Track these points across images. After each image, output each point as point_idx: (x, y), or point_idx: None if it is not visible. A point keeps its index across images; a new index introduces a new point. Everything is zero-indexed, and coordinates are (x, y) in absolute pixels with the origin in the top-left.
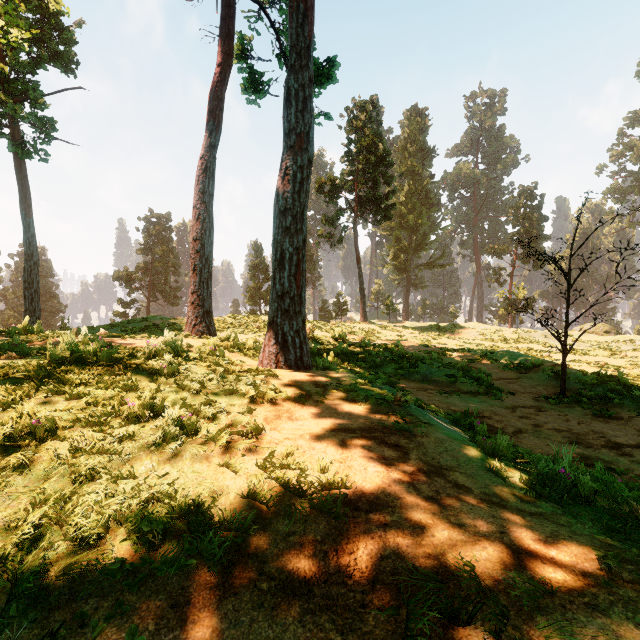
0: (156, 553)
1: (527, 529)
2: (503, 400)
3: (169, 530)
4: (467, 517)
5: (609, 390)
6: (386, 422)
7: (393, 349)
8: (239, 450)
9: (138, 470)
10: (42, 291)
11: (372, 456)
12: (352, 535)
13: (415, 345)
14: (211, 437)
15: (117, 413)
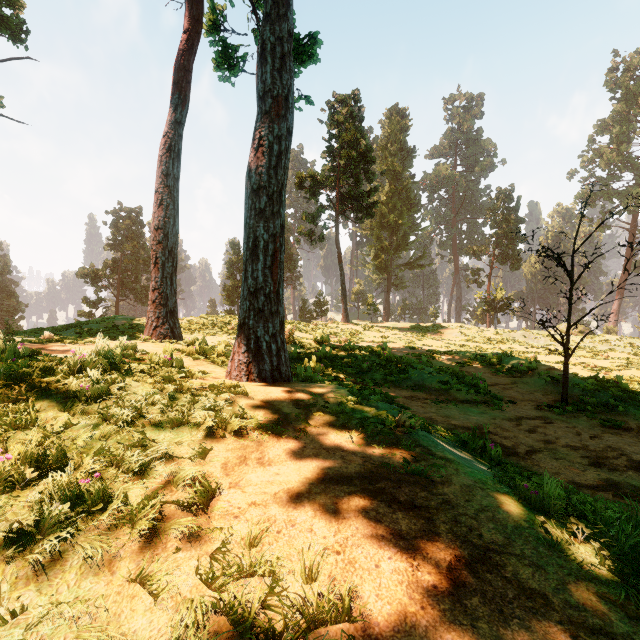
0: None
1: None
2: (504, 410)
3: None
4: None
5: (611, 396)
6: (391, 460)
7: (380, 352)
8: (171, 538)
9: None
10: None
11: (383, 533)
12: None
13: (401, 347)
14: (127, 514)
15: None
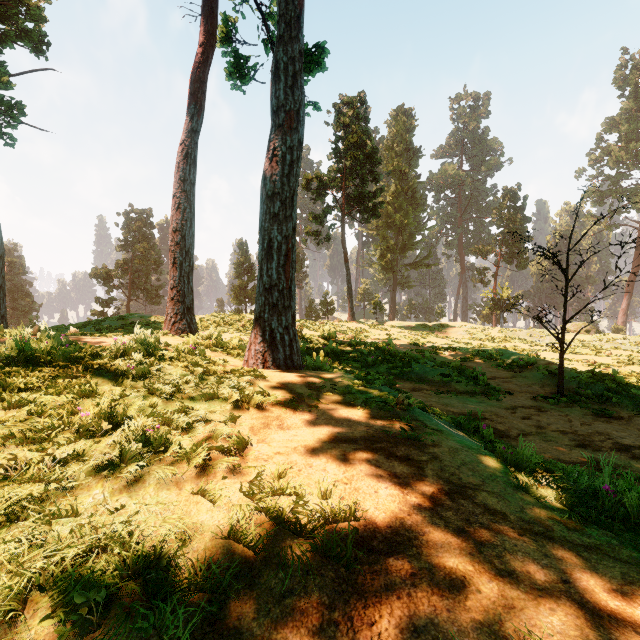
0: (93, 637)
1: (592, 573)
2: (501, 400)
3: (116, 595)
4: (514, 558)
5: (606, 389)
6: (391, 429)
7: (385, 348)
8: (219, 471)
9: (83, 503)
10: (14, 289)
11: (382, 474)
12: (370, 593)
13: (406, 344)
14: (184, 454)
15: (66, 425)
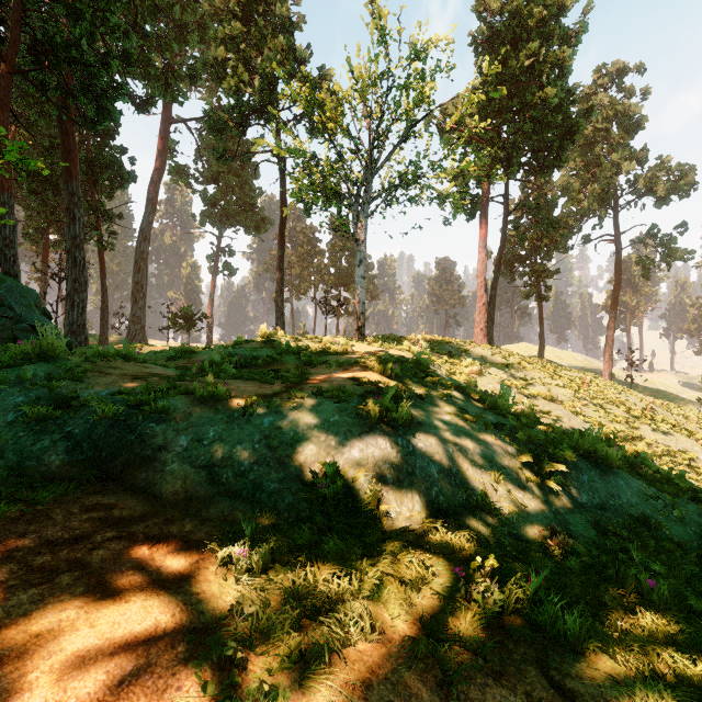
0: None
1: None
2: None
3: None
4: None
5: None
6: None
7: None
8: None
9: None
10: None
11: None
12: None
13: None
14: None
15: None
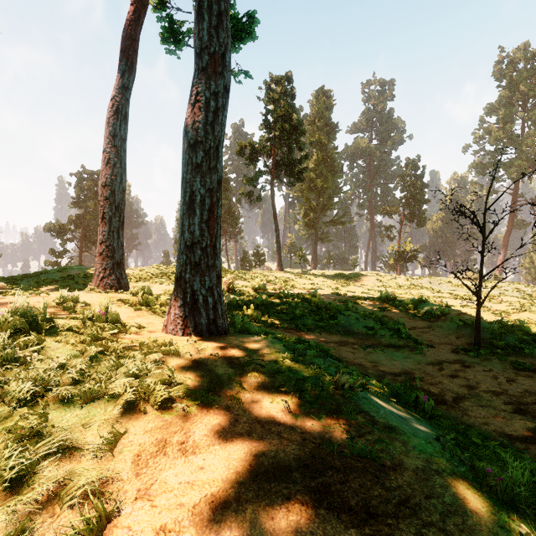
0: None
1: None
2: (426, 354)
3: None
4: None
5: (517, 339)
6: (334, 436)
7: (311, 299)
8: None
9: None
10: None
11: None
12: None
13: (329, 294)
14: None
15: None
